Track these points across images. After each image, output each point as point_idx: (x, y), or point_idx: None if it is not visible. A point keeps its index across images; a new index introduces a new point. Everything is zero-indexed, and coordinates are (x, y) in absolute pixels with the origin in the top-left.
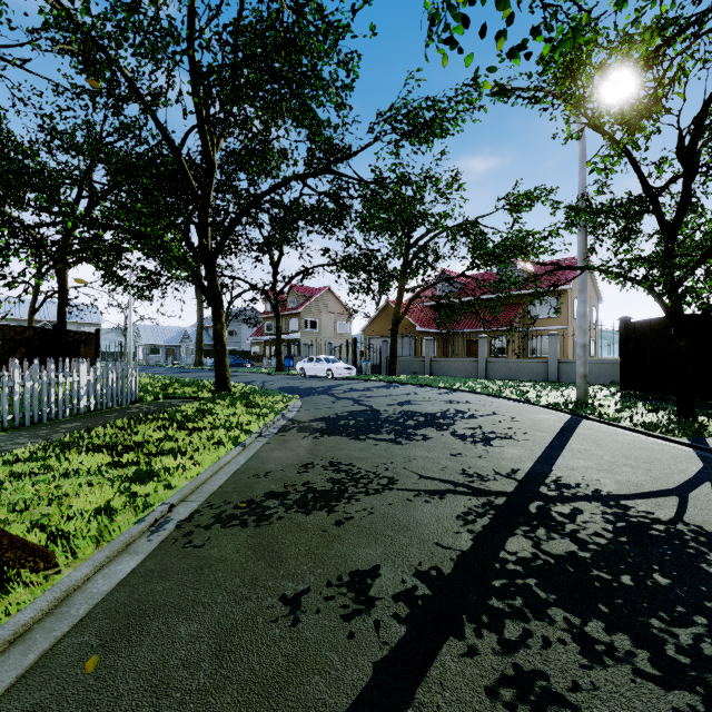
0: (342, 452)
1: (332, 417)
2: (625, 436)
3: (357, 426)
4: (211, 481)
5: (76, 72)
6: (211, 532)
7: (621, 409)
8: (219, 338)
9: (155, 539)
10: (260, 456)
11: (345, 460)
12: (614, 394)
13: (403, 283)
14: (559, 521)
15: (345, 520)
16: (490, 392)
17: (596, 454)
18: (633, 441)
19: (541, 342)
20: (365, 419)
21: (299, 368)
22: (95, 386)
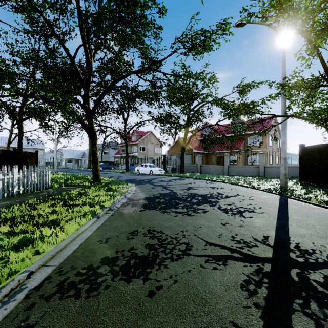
0: (156, 221)
1: (151, 197)
2: (318, 210)
3: (165, 203)
4: (69, 246)
5: (24, 22)
6: (49, 305)
7: (307, 193)
8: (94, 155)
9: (0, 313)
10: (106, 225)
11: (157, 228)
12: (297, 183)
13: (187, 128)
14: (321, 292)
15: (156, 289)
16: (232, 182)
17: (310, 223)
18: (325, 213)
19: (255, 157)
20: (169, 198)
21: (136, 170)
22: (27, 180)
